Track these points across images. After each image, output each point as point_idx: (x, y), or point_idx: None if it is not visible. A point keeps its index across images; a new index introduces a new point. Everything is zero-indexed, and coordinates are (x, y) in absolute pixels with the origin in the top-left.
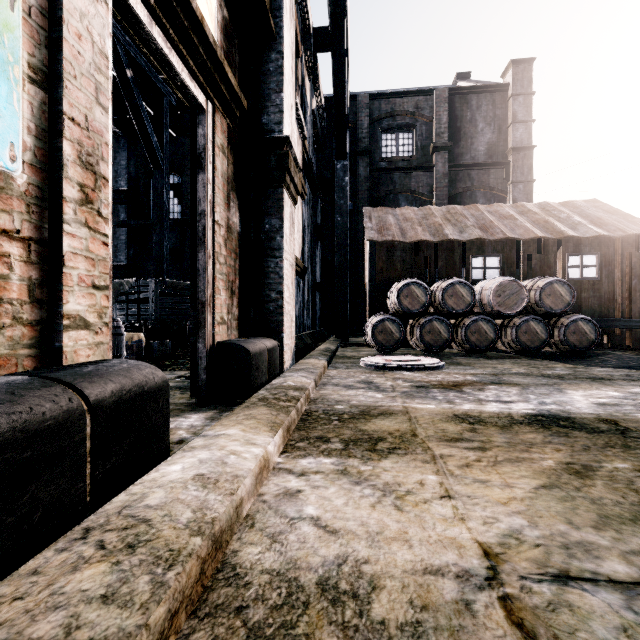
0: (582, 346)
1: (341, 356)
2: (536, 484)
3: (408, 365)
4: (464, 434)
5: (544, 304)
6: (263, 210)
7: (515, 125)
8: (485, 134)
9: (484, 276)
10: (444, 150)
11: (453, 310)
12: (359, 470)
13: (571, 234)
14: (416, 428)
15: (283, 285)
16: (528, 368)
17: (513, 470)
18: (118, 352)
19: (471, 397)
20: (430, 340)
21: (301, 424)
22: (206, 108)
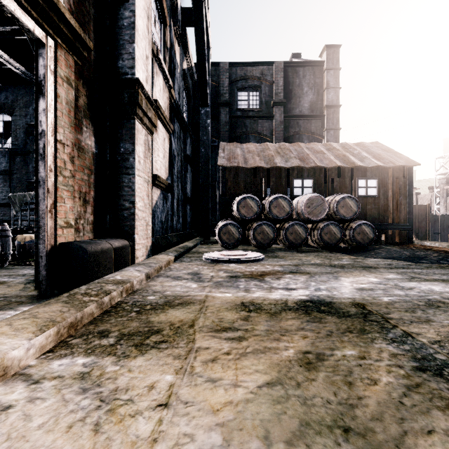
0: (365, 243)
1: (194, 251)
2: (263, 381)
3: (235, 259)
4: (236, 323)
5: (339, 213)
6: (119, 136)
7: (328, 90)
8: (308, 95)
9: (302, 193)
10: (281, 105)
11: (277, 217)
12: (103, 372)
13: (360, 164)
14: (199, 318)
15: (135, 196)
16: (323, 259)
17: (252, 363)
18: (3, 251)
19: (266, 285)
20: (260, 239)
21: (99, 317)
22: (46, 43)
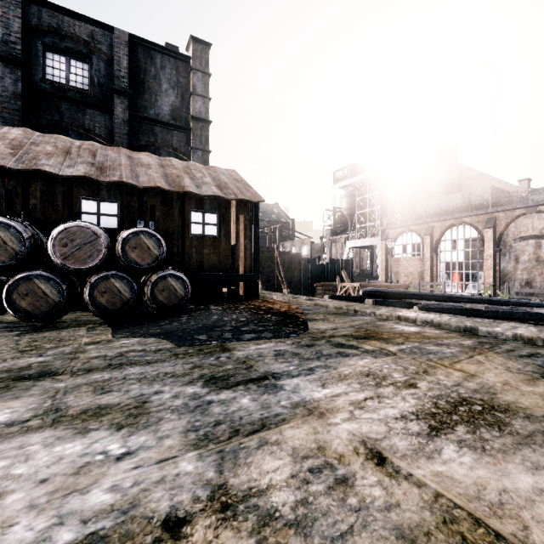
0: (172, 304)
1: None
2: None
3: None
4: None
5: (129, 258)
6: None
7: (195, 96)
8: (169, 96)
9: (98, 223)
10: (124, 96)
11: None
12: None
13: (190, 190)
14: None
15: None
16: (3, 356)
17: None
18: None
19: None
20: None
21: None
22: None
